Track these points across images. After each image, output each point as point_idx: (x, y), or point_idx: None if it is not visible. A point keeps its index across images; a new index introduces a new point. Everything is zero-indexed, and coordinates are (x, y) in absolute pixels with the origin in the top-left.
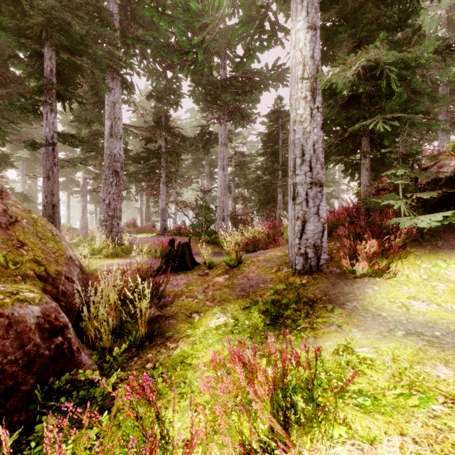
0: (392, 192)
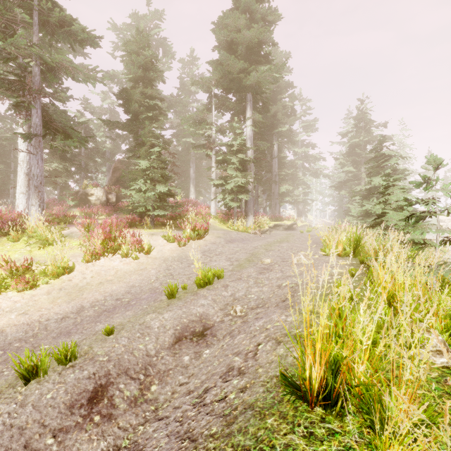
0: (65, 196)
